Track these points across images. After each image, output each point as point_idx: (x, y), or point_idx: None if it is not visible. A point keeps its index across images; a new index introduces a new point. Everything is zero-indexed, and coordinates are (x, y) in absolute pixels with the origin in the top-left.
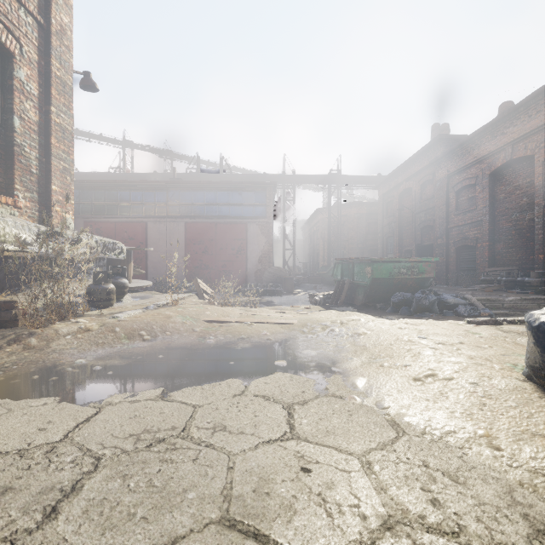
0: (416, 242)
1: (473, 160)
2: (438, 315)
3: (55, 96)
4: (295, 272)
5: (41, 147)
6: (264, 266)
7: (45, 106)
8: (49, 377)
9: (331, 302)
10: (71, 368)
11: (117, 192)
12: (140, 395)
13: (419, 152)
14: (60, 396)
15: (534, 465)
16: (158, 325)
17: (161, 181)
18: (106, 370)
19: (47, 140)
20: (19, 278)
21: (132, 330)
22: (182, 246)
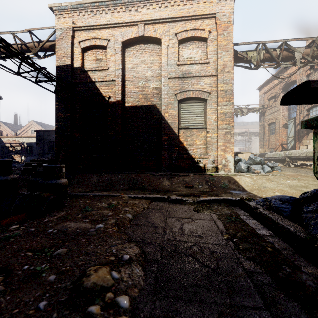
0: None
1: None
2: None
3: None
4: None
5: None
6: None
7: None
8: None
9: None
10: None
11: None
12: None
13: None
14: None
15: None
16: None
17: None
18: None
19: None
20: None
21: None
22: None
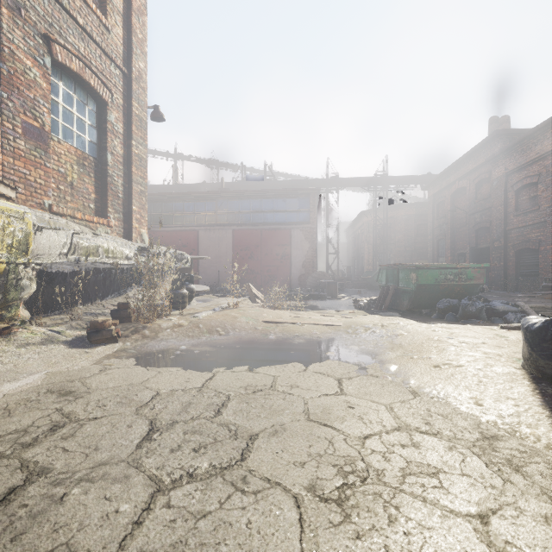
0: (471, 245)
1: (534, 157)
2: (486, 322)
3: (135, 132)
4: (338, 276)
5: (125, 175)
6: (308, 271)
7: (128, 141)
8: (168, 356)
9: (376, 307)
10: (179, 351)
11: (172, 204)
12: (234, 369)
13: (473, 149)
14: (183, 367)
15: (500, 413)
16: (229, 324)
17: (211, 192)
18: (203, 353)
19: (129, 169)
20: (118, 284)
21: (211, 327)
22: (230, 252)
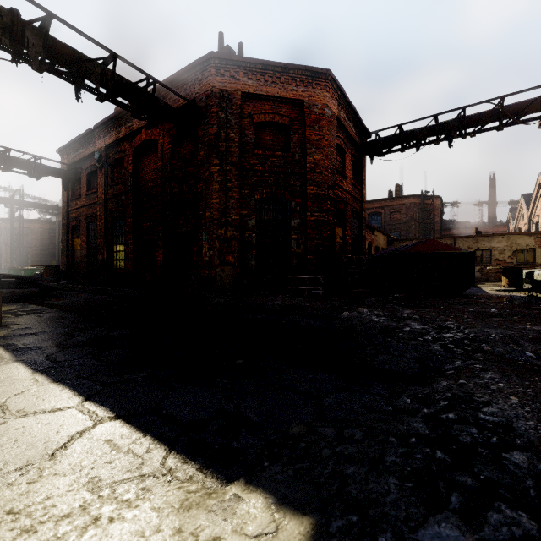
0: None
1: None
2: None
3: None
4: None
5: None
6: None
7: None
8: None
9: None
10: None
11: None
12: None
13: None
14: None
15: None
16: None
17: None
18: None
19: None
20: None
21: None
22: None
